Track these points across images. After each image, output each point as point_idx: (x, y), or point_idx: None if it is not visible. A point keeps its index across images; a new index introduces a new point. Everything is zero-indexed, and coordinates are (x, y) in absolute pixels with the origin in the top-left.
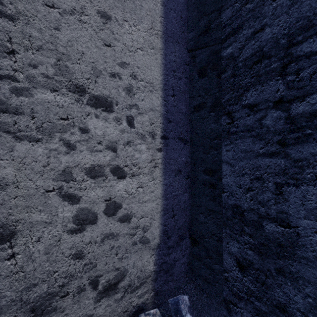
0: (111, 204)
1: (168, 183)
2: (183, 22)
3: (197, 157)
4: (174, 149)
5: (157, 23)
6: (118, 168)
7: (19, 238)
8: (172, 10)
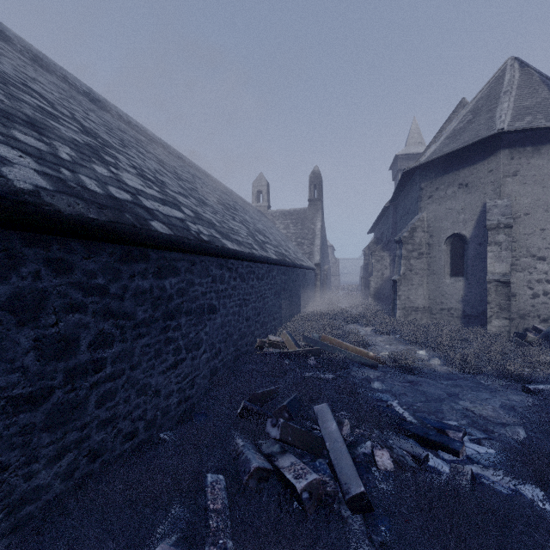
0: (545, 292)
1: None
2: None
3: None
4: None
5: None
6: (548, 280)
7: (516, 297)
8: None
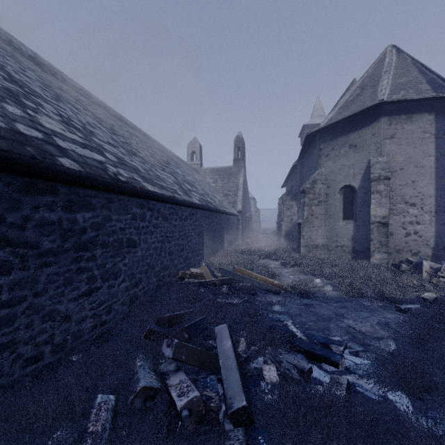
0: (415, 232)
1: (438, 228)
2: None
3: None
4: (441, 216)
5: (432, 175)
6: (417, 222)
7: (394, 235)
8: (440, 167)
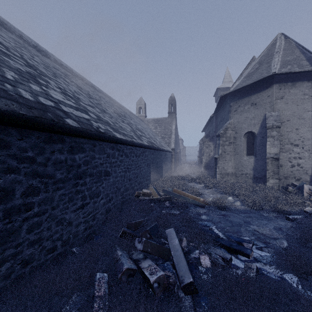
0: (298, 164)
1: None
2: None
3: None
4: None
5: (310, 124)
6: (299, 157)
7: (283, 167)
8: None
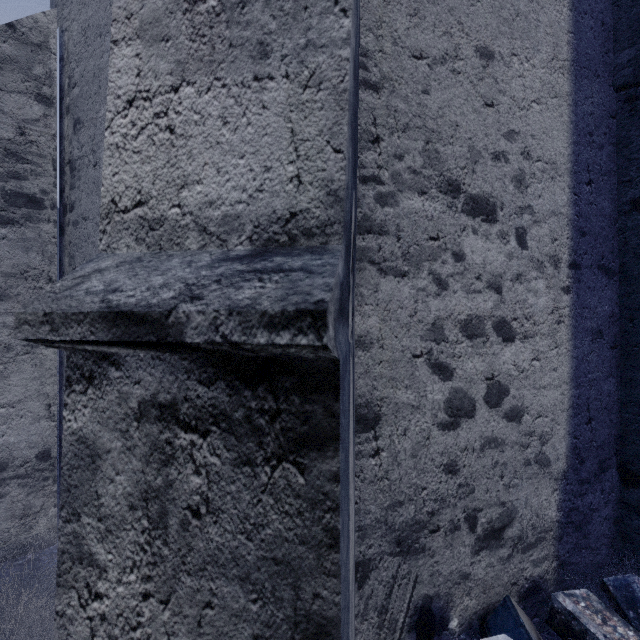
0: (494, 387)
1: (580, 355)
2: (605, 32)
3: (639, 304)
4: (590, 289)
5: (562, 45)
6: (503, 322)
7: (383, 426)
8: (587, 13)
